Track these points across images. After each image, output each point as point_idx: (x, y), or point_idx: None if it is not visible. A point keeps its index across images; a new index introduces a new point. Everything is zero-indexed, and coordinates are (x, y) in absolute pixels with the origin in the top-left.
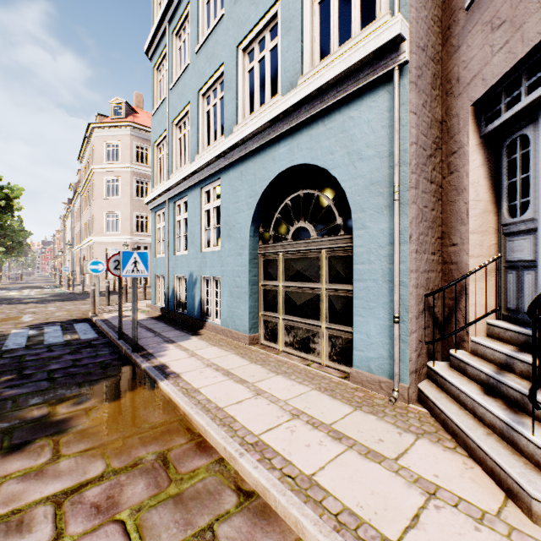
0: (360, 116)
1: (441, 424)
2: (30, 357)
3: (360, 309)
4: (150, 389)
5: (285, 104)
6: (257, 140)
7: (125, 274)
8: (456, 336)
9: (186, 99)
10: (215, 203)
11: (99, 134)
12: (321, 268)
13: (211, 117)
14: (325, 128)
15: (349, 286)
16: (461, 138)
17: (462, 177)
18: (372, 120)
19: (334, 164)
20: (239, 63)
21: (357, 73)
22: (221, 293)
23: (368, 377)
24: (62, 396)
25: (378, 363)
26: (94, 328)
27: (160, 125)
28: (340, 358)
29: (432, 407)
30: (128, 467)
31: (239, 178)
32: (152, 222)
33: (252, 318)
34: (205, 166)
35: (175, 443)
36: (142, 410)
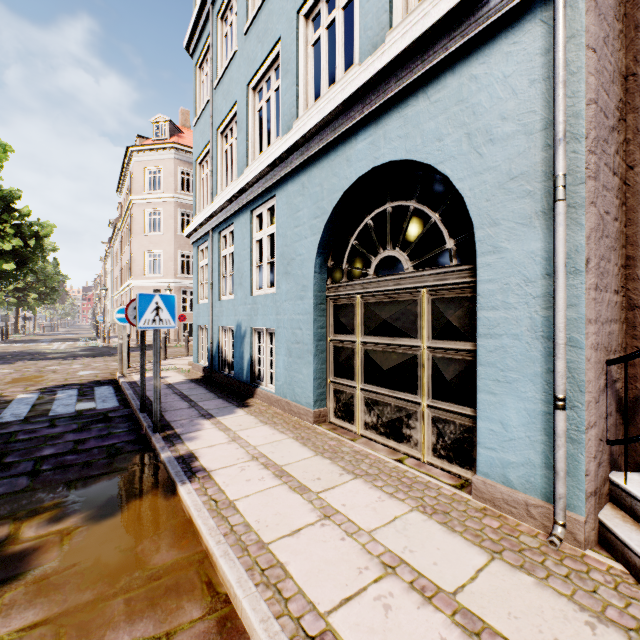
0: (489, 71)
1: None
2: (22, 435)
3: (489, 382)
4: (166, 496)
5: (366, 73)
6: (324, 136)
7: (143, 325)
8: None
9: (233, 97)
10: (268, 230)
11: (139, 159)
12: (420, 316)
13: (264, 116)
14: (429, 102)
15: (467, 345)
16: None
17: None
18: (511, 74)
19: (443, 155)
20: (300, 35)
21: (485, 1)
22: (277, 351)
23: (506, 494)
24: (37, 505)
25: (523, 473)
26: (117, 393)
27: (202, 136)
28: (451, 455)
29: (638, 565)
30: None
31: (300, 193)
32: (194, 260)
33: (317, 386)
34: (256, 181)
35: (182, 617)
36: (145, 538)
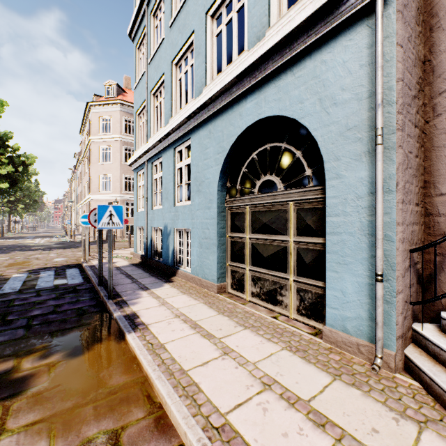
0: (334, 58)
1: (445, 408)
2: (18, 301)
3: (334, 264)
4: (118, 341)
5: (252, 57)
6: (224, 98)
7: (101, 226)
8: None
9: (161, 70)
10: (186, 161)
11: (95, 111)
12: (289, 220)
13: (183, 83)
14: (294, 77)
15: (319, 239)
16: None
17: None
18: (348, 60)
19: (304, 113)
20: (208, 29)
21: (331, 11)
22: (192, 244)
23: (344, 338)
24: (31, 347)
25: (355, 324)
26: (82, 273)
27: (140, 96)
28: (309, 313)
29: (428, 382)
30: None
31: (208, 136)
32: (134, 181)
33: (220, 268)
34: (177, 128)
35: (131, 417)
36: (105, 368)
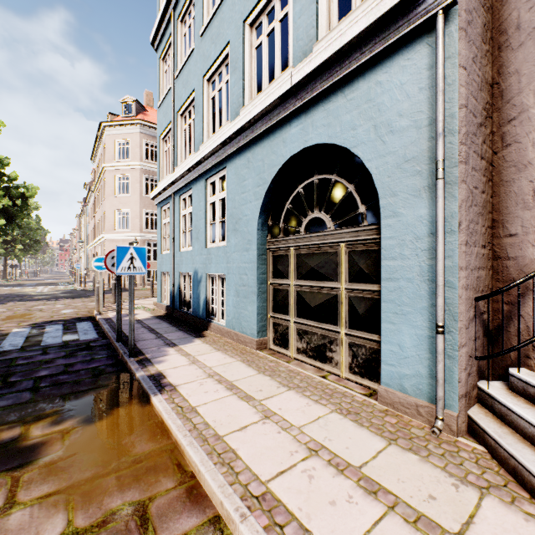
0: (390, 79)
1: (510, 473)
2: (21, 360)
3: (390, 315)
4: (142, 404)
5: (297, 75)
6: (265, 122)
7: (120, 271)
8: (519, 352)
9: (191, 86)
10: (220, 195)
11: (110, 133)
12: (340, 264)
13: (217, 102)
14: (346, 100)
15: (374, 287)
16: (524, 99)
17: (526, 148)
18: (406, 82)
19: (356, 141)
20: (246, 40)
21: (386, 26)
22: (227, 292)
23: (402, 398)
24: (40, 412)
25: (414, 382)
26: (96, 327)
27: (165, 117)
28: (363, 371)
29: (493, 445)
30: (95, 527)
31: (246, 166)
32: (158, 218)
33: (260, 320)
34: (210, 156)
35: (160, 487)
36: (127, 434)
